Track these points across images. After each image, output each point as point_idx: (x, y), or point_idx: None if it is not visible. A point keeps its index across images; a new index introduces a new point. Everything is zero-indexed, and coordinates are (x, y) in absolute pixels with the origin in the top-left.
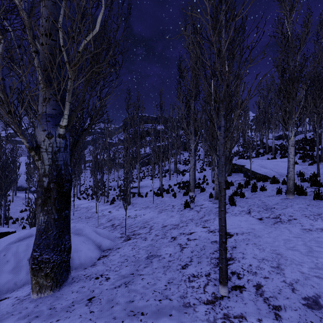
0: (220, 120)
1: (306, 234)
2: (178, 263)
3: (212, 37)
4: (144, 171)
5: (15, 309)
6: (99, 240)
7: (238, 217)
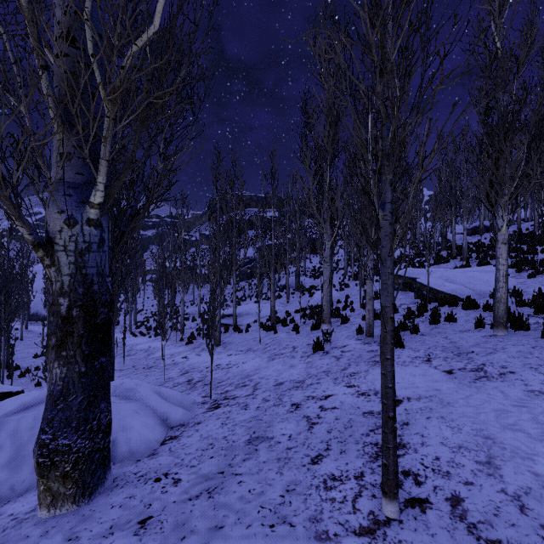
0: (384, 191)
1: (535, 401)
2: (304, 452)
3: (369, 33)
4: (244, 288)
5: (7, 538)
6: (164, 409)
7: (409, 368)
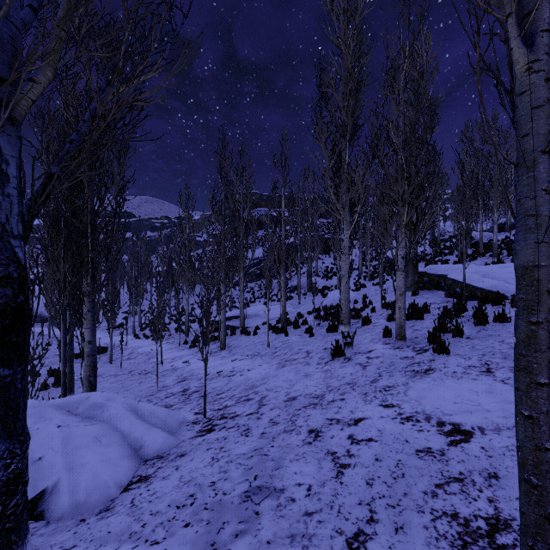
0: None
1: None
2: (334, 524)
3: None
4: (254, 289)
5: None
6: (139, 434)
7: (465, 381)
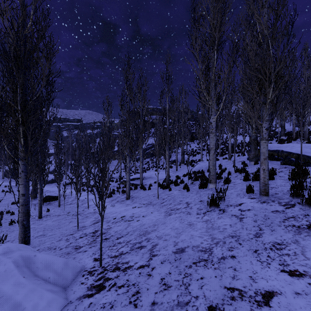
0: None
1: None
2: None
3: None
4: (149, 162)
5: None
6: (18, 299)
7: None
